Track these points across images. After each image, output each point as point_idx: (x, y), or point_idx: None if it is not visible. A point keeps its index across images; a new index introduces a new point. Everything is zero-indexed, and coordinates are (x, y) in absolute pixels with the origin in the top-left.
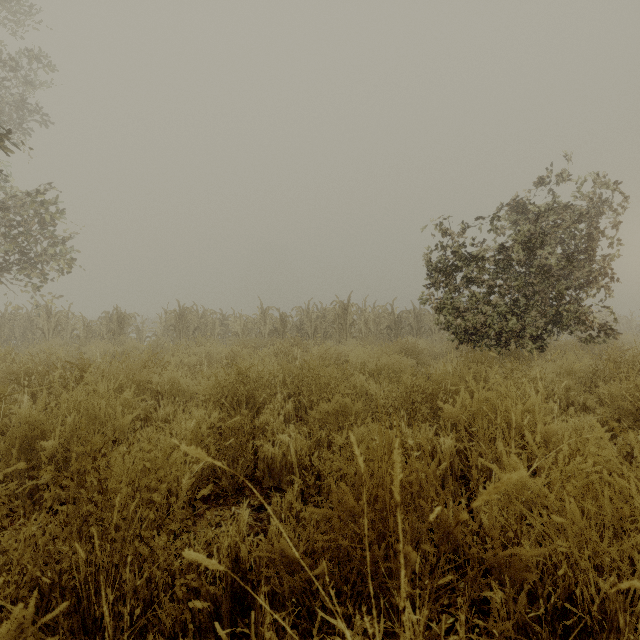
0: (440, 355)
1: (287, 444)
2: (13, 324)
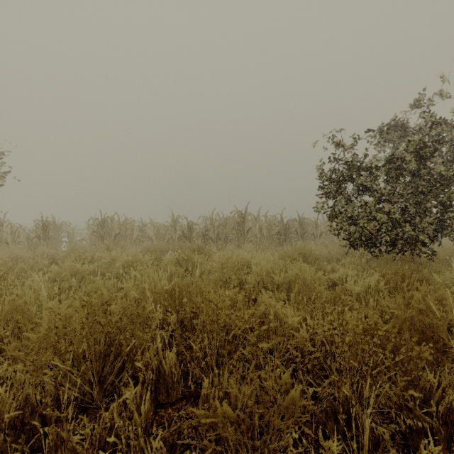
0: (329, 258)
1: None
2: None
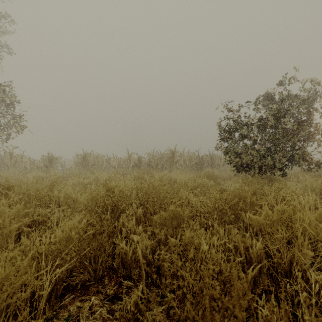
0: (226, 178)
1: (136, 244)
2: None
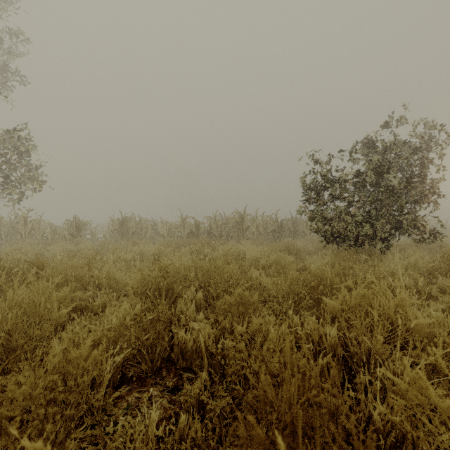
0: (312, 252)
1: (197, 332)
2: (0, 229)
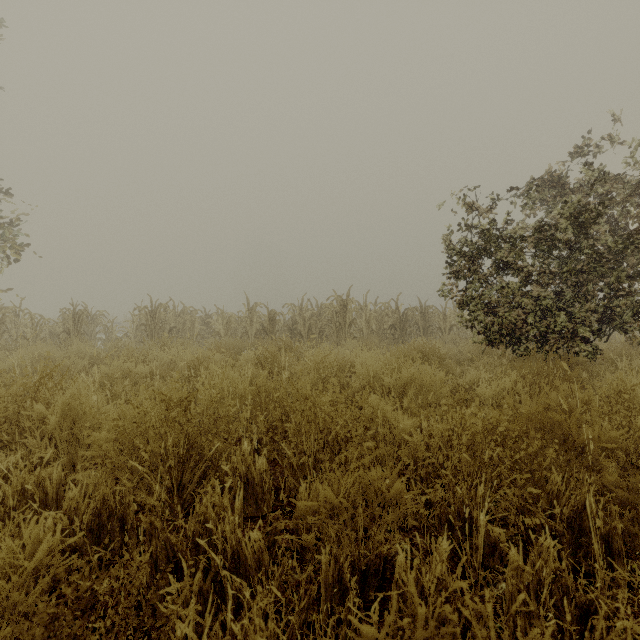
0: (460, 360)
1: (229, 637)
2: None
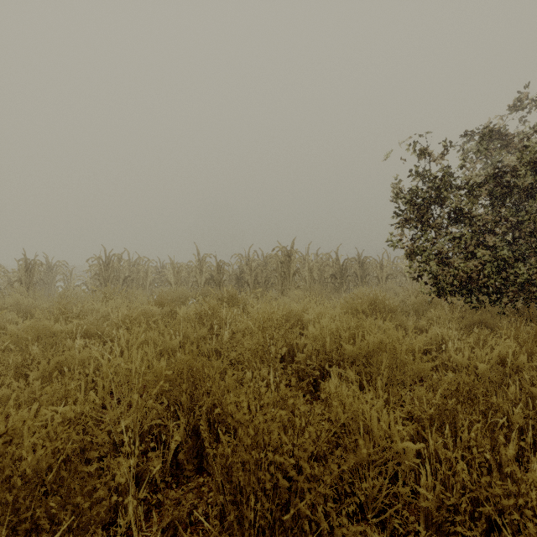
0: (404, 310)
1: None
2: None
